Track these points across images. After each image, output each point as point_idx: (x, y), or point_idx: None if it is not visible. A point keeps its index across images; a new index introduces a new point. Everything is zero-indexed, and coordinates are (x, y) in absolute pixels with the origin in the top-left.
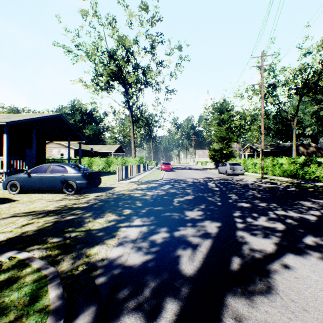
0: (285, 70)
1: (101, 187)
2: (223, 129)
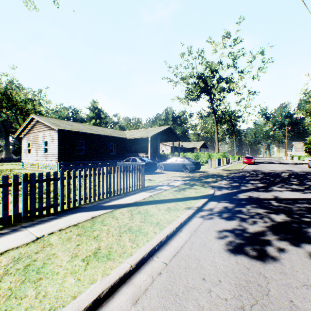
0: None
1: (199, 171)
2: None
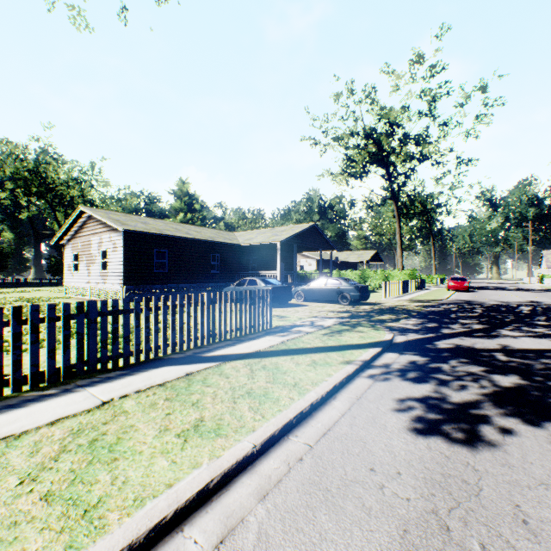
0: None
1: (368, 302)
2: None
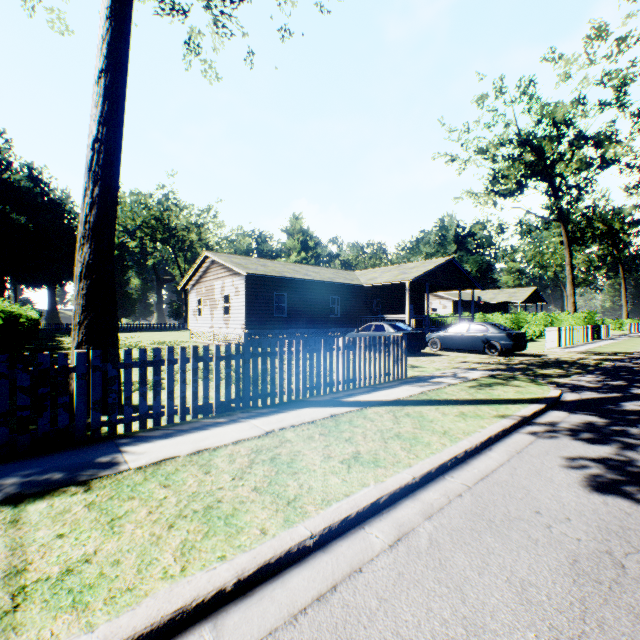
0: None
1: (524, 353)
2: None
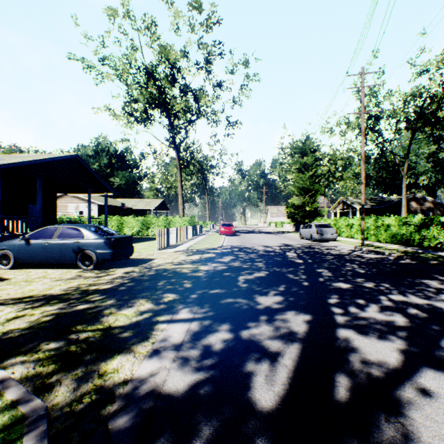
0: (392, 96)
1: (134, 259)
2: (306, 177)
